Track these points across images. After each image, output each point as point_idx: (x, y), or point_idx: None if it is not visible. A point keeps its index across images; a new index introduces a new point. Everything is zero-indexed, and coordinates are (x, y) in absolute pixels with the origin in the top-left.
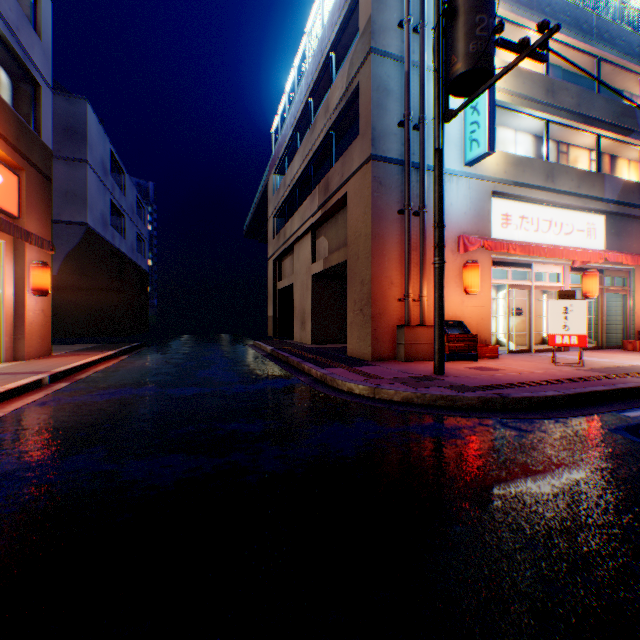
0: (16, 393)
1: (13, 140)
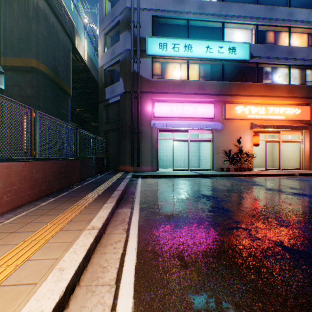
0: (280, 175)
1: (304, 96)
